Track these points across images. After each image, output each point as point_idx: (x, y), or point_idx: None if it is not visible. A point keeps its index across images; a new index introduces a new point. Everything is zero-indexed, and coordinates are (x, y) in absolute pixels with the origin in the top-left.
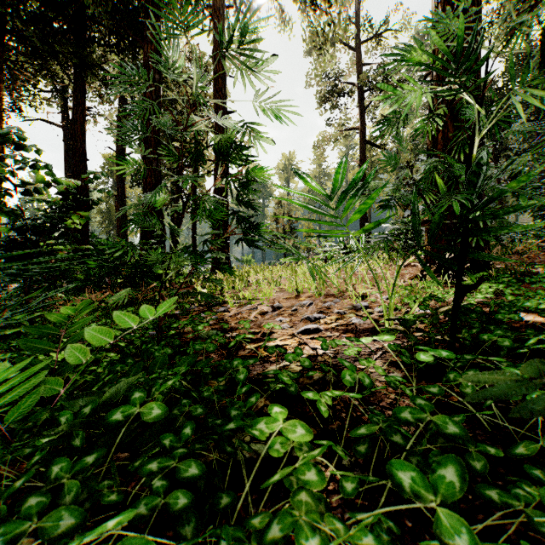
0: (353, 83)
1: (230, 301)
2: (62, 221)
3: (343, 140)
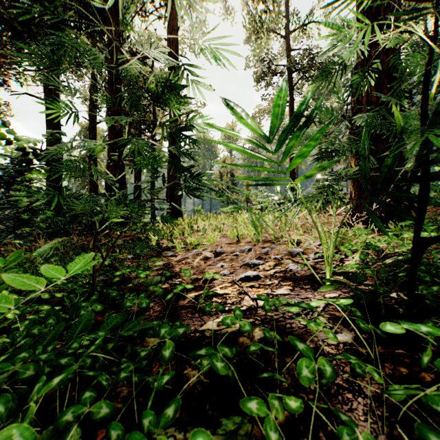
0: (284, 65)
1: (178, 246)
2: (21, 174)
3: None
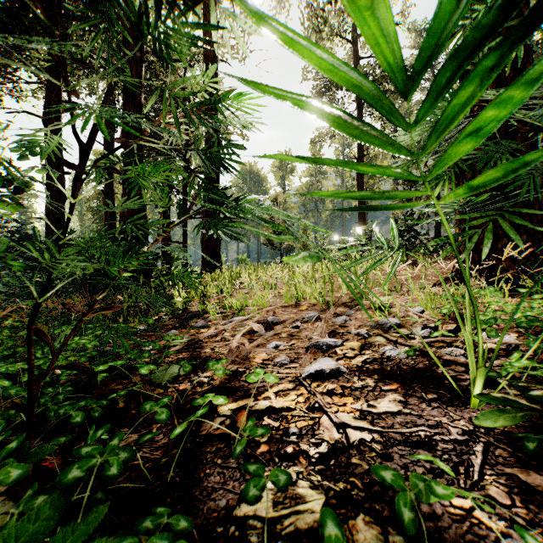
0: None
1: (213, 311)
2: None
3: (340, 136)
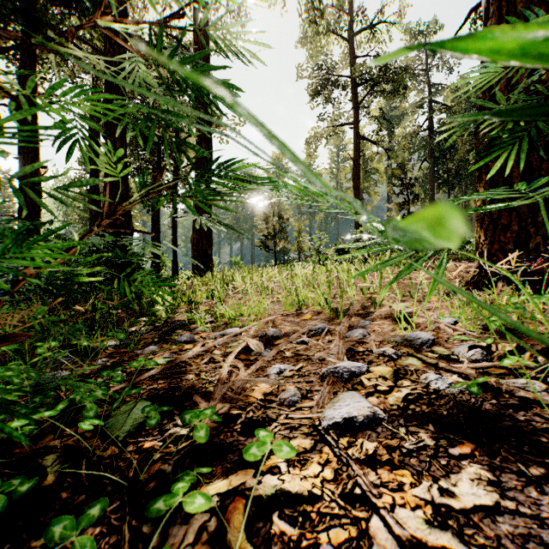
0: (347, 76)
1: (201, 321)
2: None
3: (336, 136)
